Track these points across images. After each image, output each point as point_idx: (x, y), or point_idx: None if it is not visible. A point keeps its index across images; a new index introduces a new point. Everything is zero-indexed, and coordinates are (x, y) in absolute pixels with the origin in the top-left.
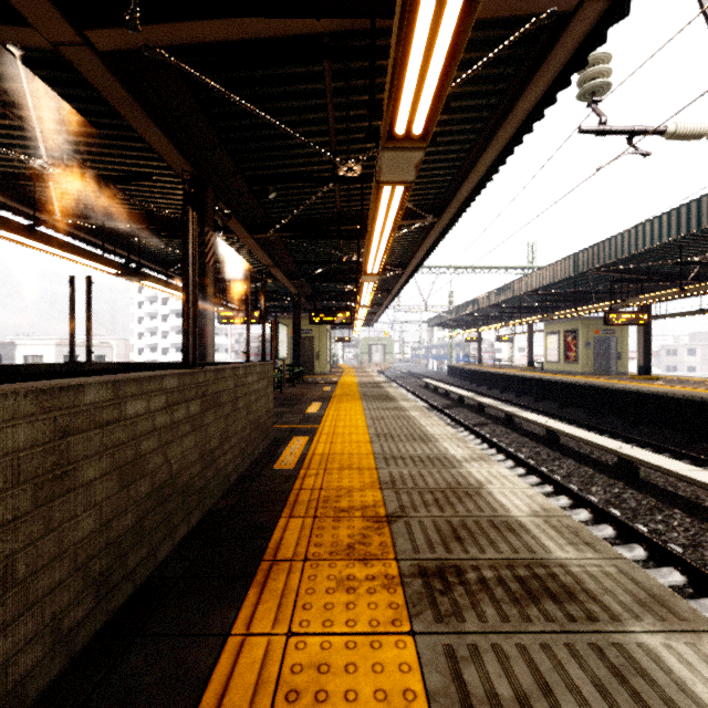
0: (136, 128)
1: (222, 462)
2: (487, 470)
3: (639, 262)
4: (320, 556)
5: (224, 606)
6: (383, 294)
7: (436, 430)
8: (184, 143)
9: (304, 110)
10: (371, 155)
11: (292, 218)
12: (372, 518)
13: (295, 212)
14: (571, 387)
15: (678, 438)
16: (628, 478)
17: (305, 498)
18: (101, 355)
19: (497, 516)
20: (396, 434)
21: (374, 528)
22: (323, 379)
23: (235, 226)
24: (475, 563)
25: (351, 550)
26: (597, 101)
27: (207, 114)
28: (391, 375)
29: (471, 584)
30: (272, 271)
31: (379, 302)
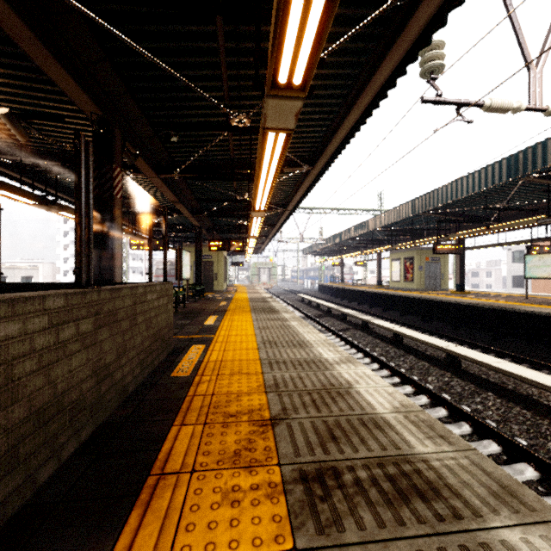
0: (43, 68)
1: (119, 375)
2: (354, 371)
3: (458, 207)
4: (207, 466)
5: (101, 535)
6: (269, 228)
7: (311, 337)
8: (92, 87)
9: (201, 66)
10: (258, 111)
11: (193, 162)
12: (257, 421)
13: (195, 157)
14: (409, 300)
15: (485, 337)
16: (454, 369)
17: (198, 404)
18: (28, 276)
19: (365, 413)
20: (279, 341)
21: (259, 432)
22: (220, 296)
23: (142, 166)
24: (350, 463)
25: (237, 457)
26: (435, 78)
27: (113, 62)
28: (275, 292)
29: (348, 487)
30: (177, 207)
31: (266, 234)
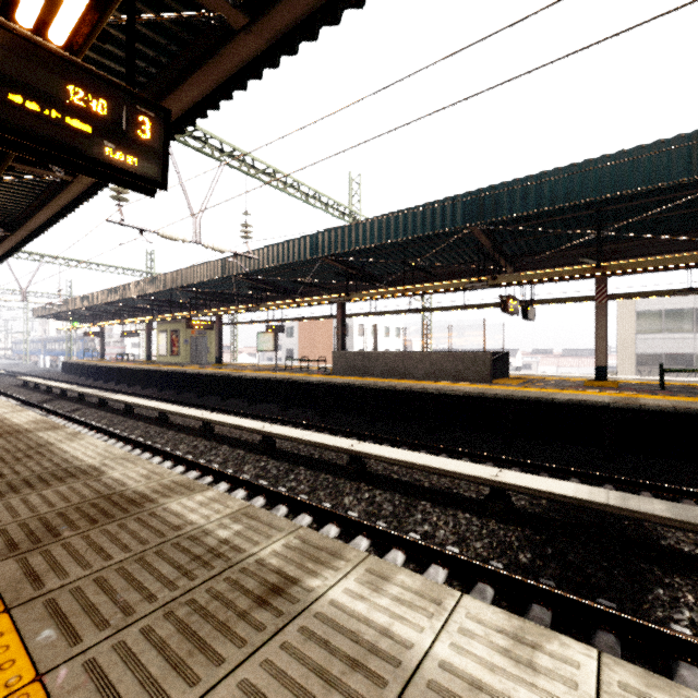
0: None
1: None
2: (18, 414)
3: (207, 288)
4: None
5: None
6: None
7: None
8: None
9: None
10: None
11: None
12: None
13: None
14: (166, 374)
15: (218, 400)
16: (162, 423)
17: None
18: None
19: (5, 425)
20: None
21: None
22: None
23: None
24: None
25: None
26: (121, 205)
27: None
28: None
29: None
30: None
31: None
